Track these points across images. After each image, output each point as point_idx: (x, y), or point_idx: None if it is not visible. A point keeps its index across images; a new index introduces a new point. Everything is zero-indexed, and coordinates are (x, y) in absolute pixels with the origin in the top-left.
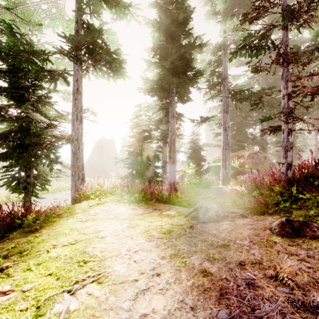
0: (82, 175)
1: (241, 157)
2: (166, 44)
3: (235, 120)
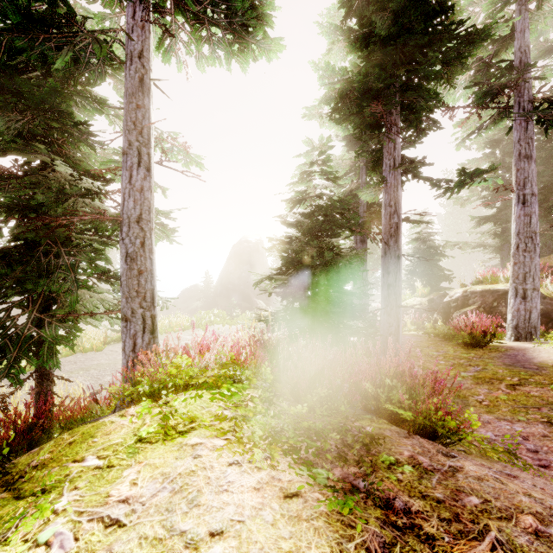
0: (152, 319)
1: None
2: None
3: None
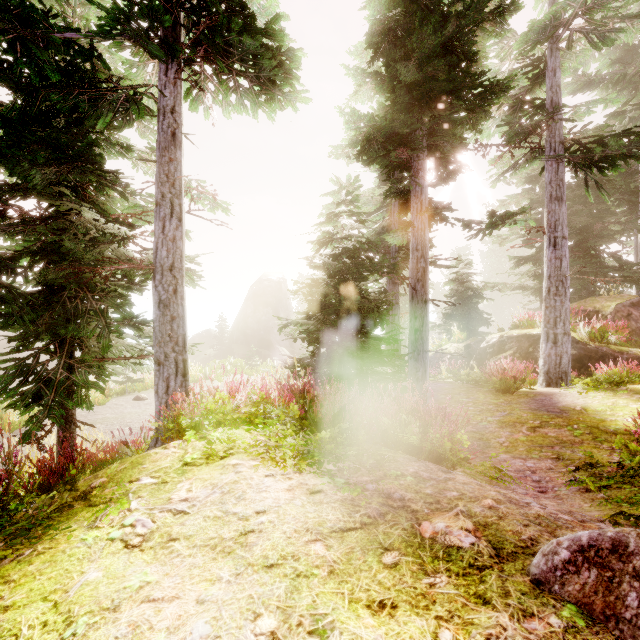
0: (183, 363)
1: (593, 315)
2: (405, 21)
3: (570, 225)
